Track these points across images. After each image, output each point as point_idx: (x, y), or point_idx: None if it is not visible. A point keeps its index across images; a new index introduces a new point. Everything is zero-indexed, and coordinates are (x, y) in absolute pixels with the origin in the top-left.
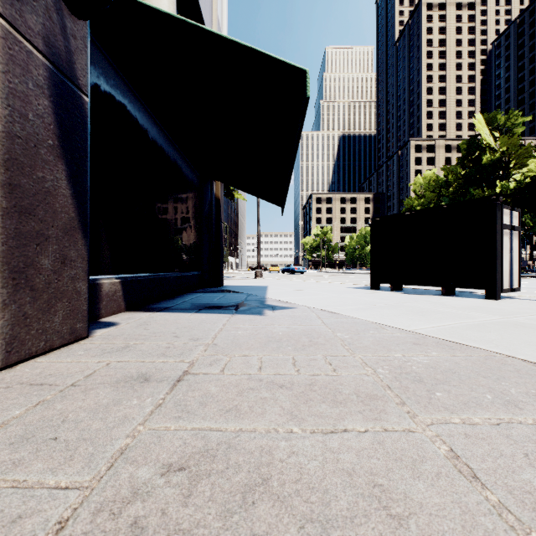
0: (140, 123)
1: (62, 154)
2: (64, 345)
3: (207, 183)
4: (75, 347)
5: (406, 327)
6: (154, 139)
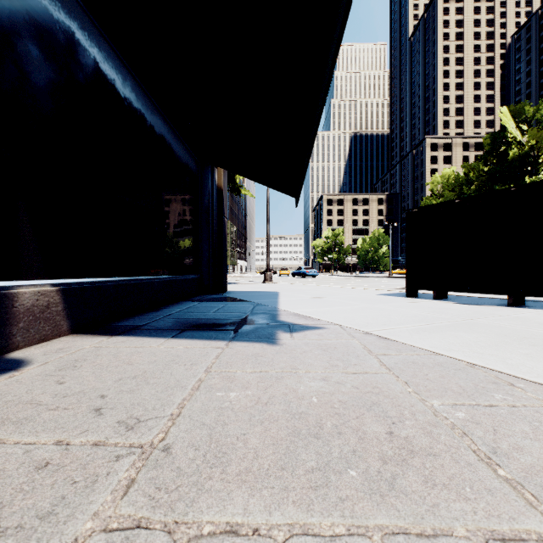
0: (101, 65)
1: None
2: None
3: (207, 170)
4: None
5: None
6: (127, 96)
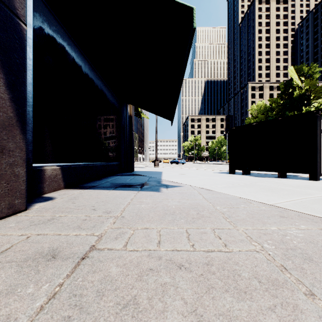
0: (76, 60)
1: (0, 65)
2: (2, 218)
3: (123, 106)
4: (11, 220)
5: (267, 201)
6: (86, 72)
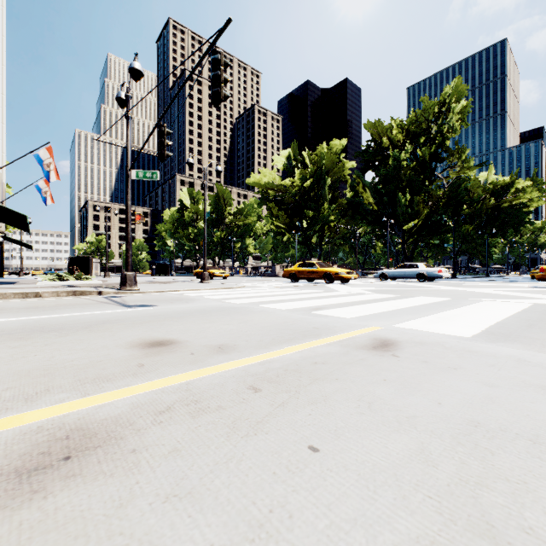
0: None
1: None
2: None
3: None
4: None
5: None
6: None
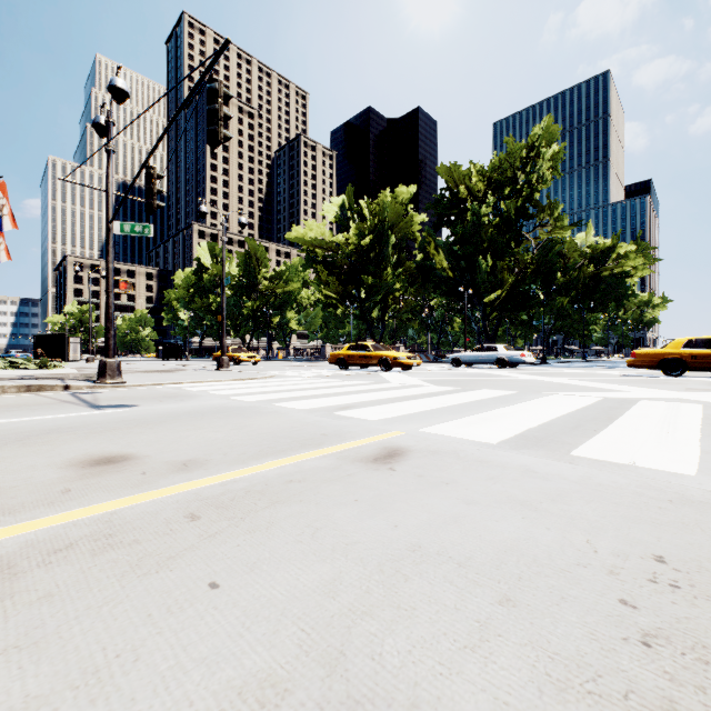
0: None
1: None
2: None
3: None
4: None
5: None
6: None
